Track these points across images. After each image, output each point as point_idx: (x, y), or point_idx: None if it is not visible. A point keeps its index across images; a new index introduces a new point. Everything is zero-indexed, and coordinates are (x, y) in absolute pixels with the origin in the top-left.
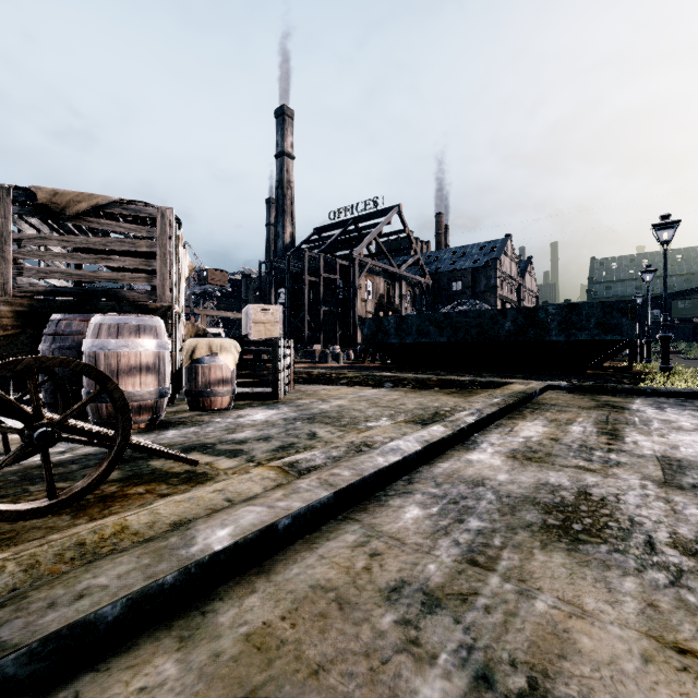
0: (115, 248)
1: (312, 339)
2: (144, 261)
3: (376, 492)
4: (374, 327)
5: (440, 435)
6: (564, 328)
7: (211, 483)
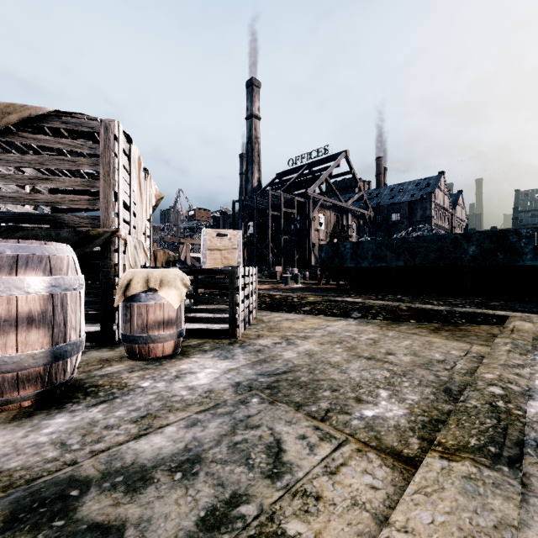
0: (53, 166)
1: (274, 262)
2: (86, 181)
3: None
4: (331, 252)
5: None
6: None
7: None
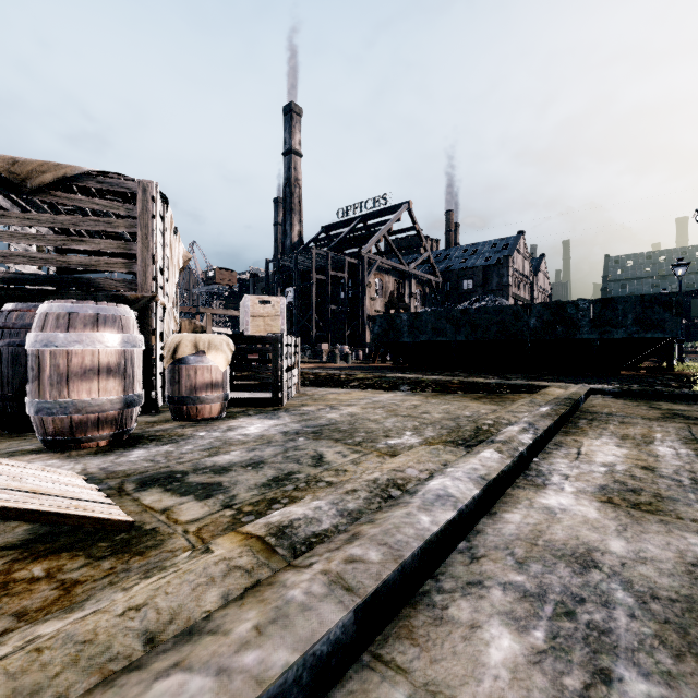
0: (87, 228)
1: (320, 339)
2: (122, 243)
3: (423, 582)
4: (386, 325)
5: (497, 467)
6: (597, 325)
7: (133, 579)
